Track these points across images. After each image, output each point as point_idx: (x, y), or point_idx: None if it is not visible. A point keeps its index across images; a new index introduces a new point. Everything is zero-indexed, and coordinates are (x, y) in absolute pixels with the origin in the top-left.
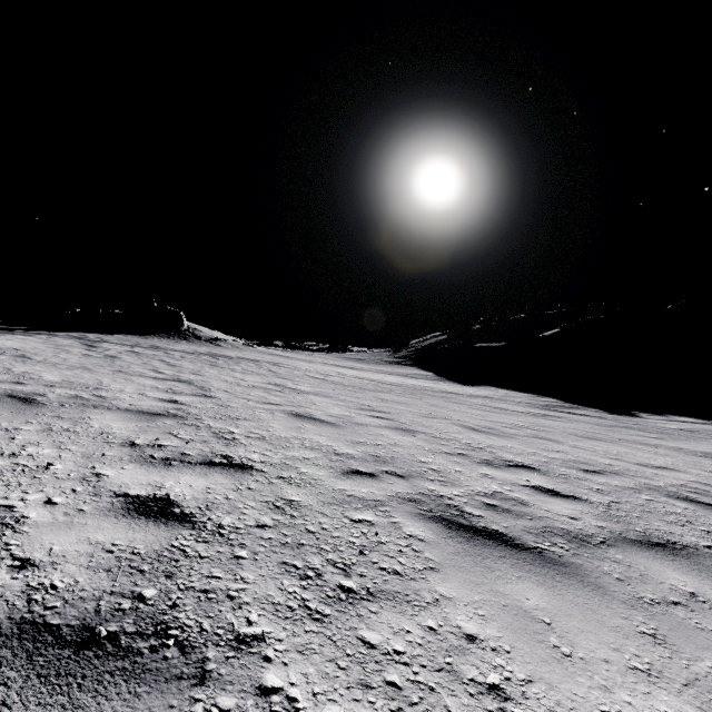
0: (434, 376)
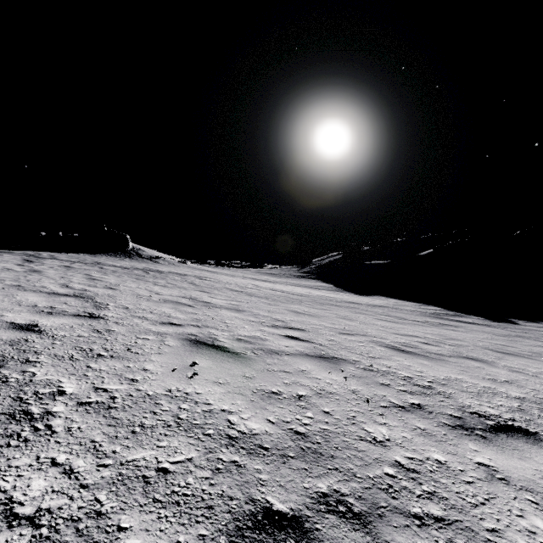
0: (333, 287)
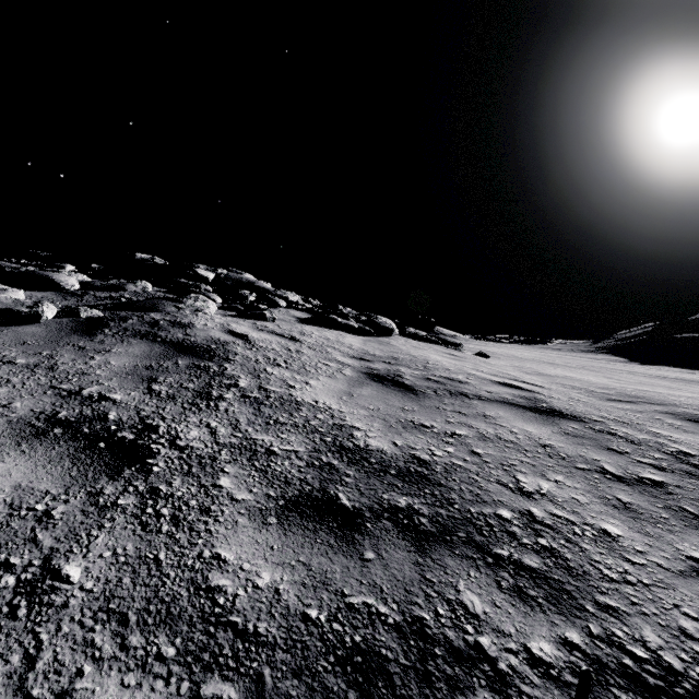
0: (620, 360)
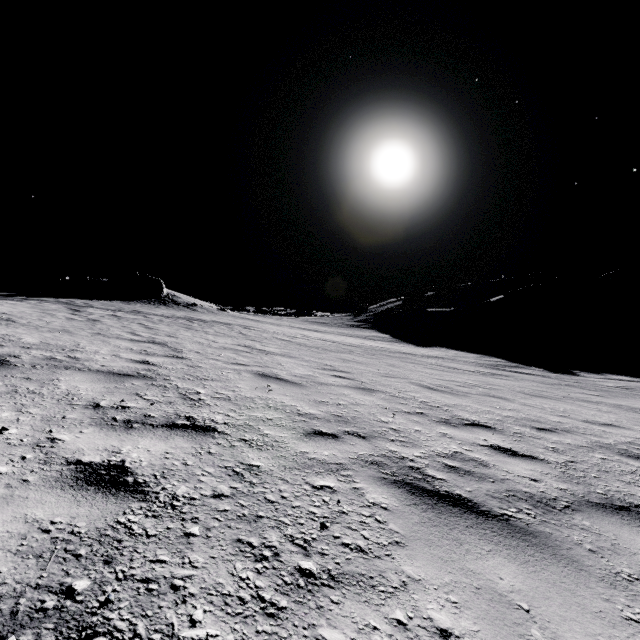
0: (390, 338)
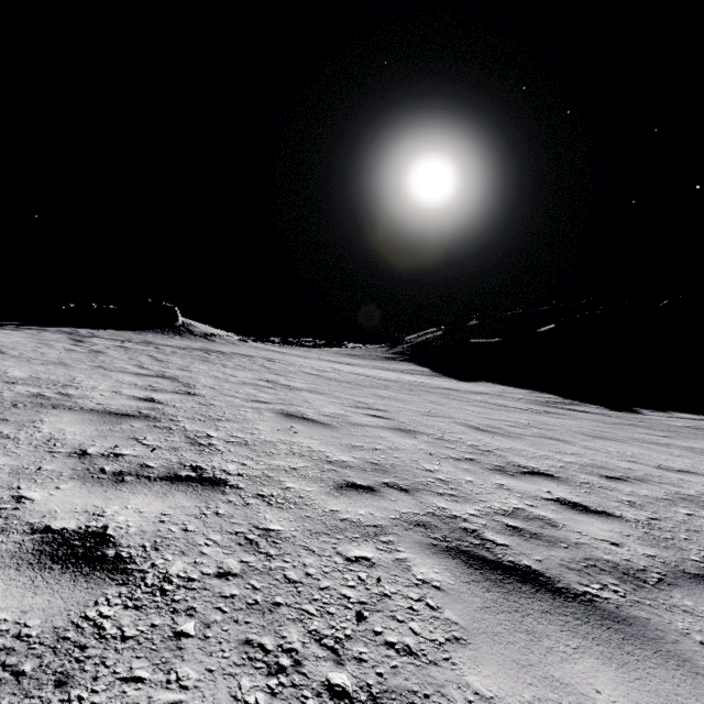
0: (430, 372)
